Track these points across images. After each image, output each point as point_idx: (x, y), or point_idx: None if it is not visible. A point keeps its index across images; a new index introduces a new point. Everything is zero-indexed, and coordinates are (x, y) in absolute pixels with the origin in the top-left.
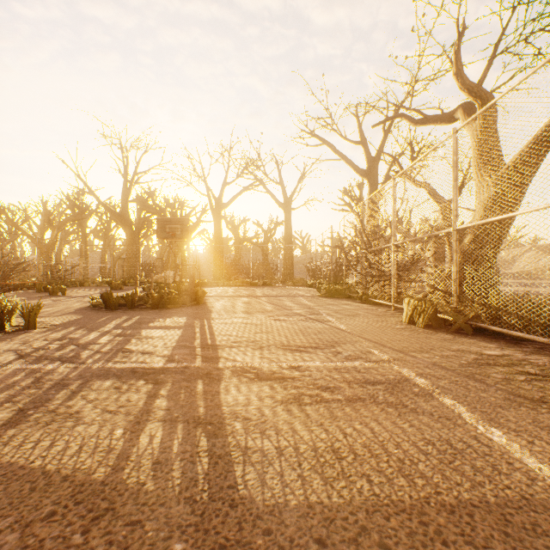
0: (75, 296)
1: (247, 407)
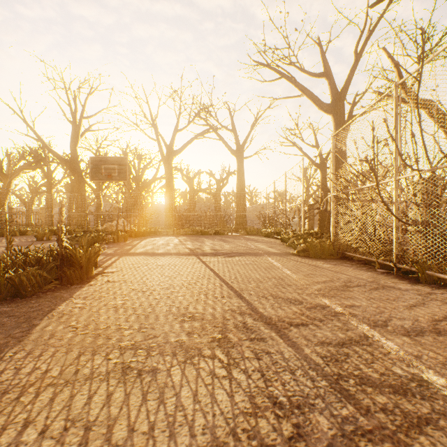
0: None
1: None
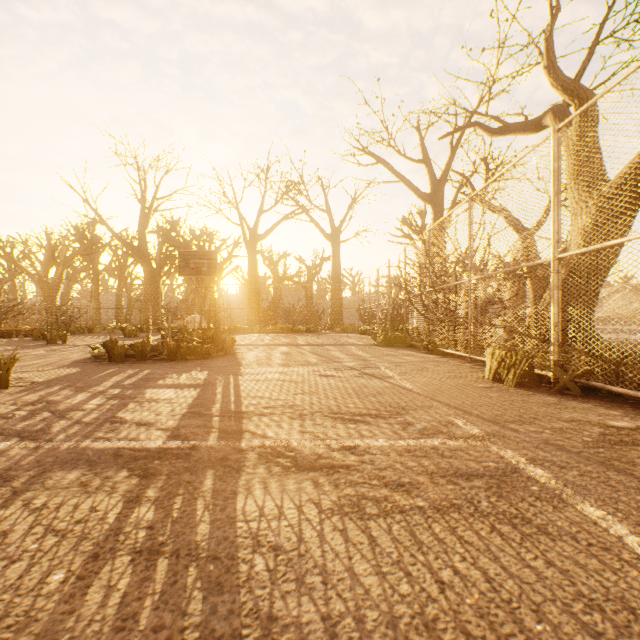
0: (77, 345)
1: (277, 523)
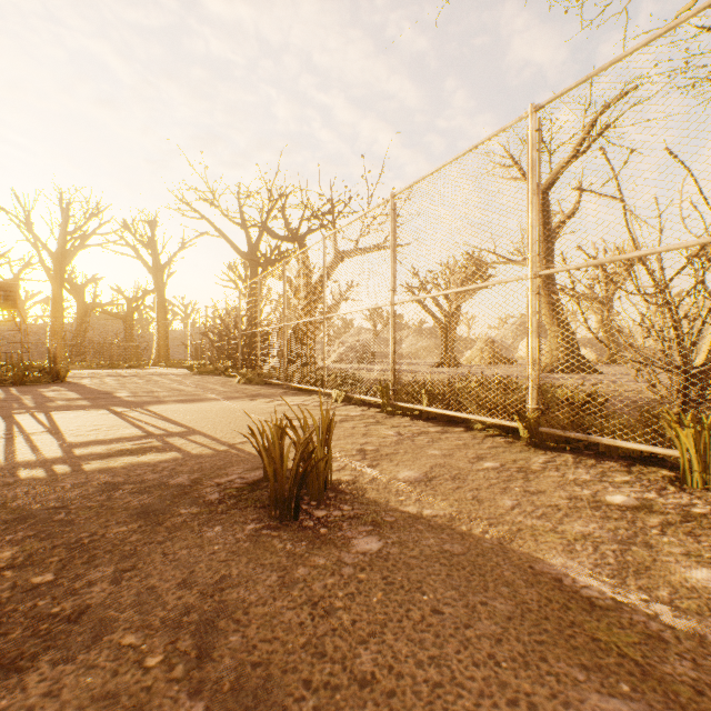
0: None
1: (138, 399)
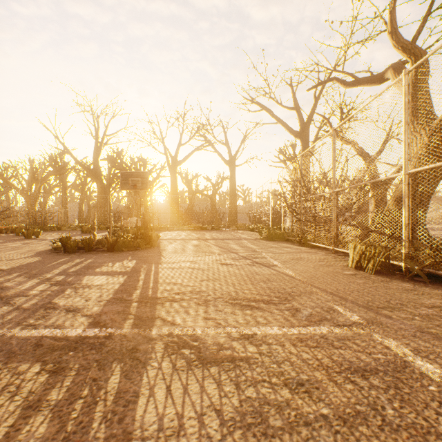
0: (46, 239)
1: None
